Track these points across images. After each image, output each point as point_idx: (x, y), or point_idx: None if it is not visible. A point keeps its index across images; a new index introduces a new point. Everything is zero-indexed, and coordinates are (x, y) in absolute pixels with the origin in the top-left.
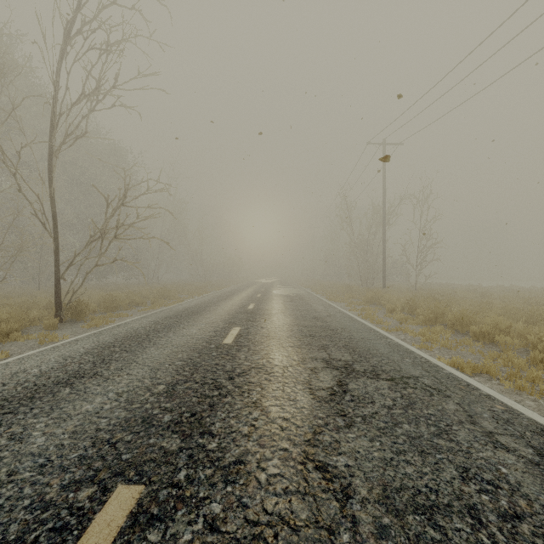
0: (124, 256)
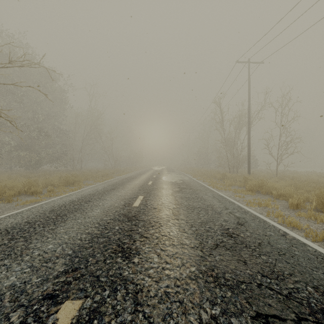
0: (54, 150)
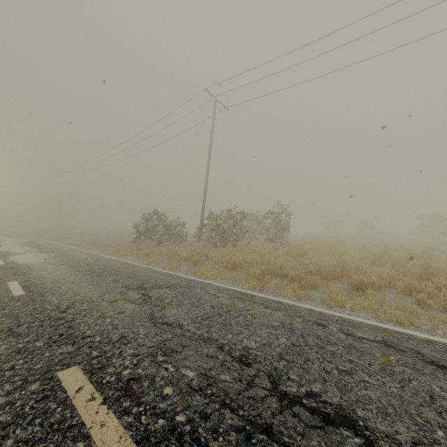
0: None
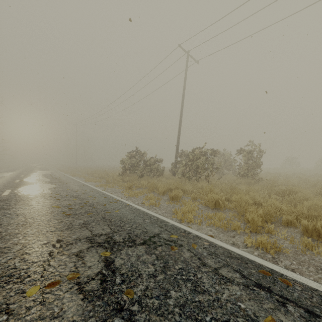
0: None
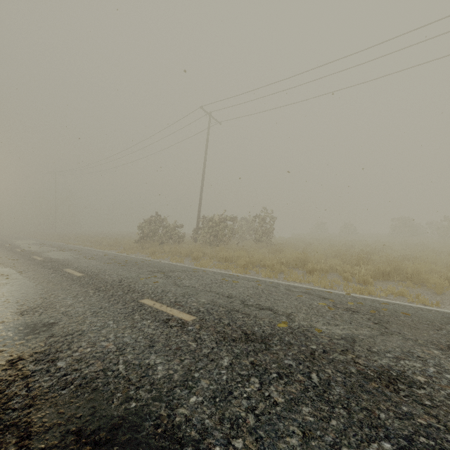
0: None
